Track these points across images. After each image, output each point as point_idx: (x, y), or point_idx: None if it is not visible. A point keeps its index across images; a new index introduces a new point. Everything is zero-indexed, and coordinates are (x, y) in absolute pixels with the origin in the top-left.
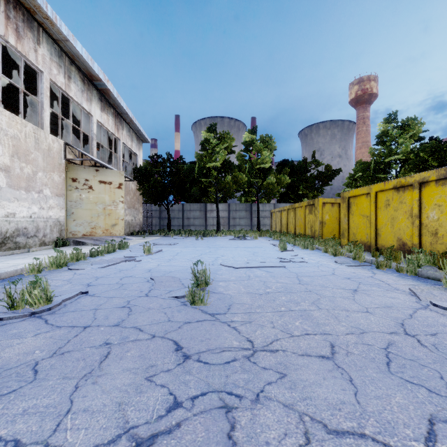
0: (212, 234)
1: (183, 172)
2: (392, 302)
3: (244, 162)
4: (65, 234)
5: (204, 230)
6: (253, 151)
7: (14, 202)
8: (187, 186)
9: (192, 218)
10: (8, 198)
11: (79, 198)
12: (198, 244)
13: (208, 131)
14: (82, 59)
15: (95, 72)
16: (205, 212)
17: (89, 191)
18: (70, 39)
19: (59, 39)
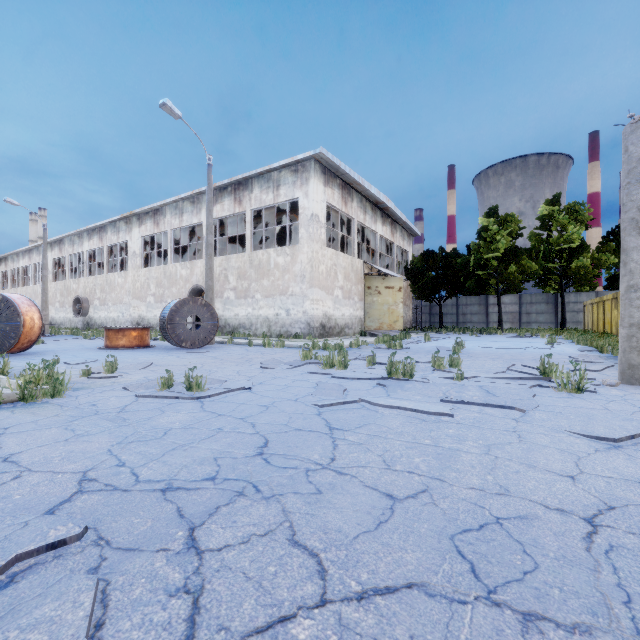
0: (490, 332)
1: (456, 267)
2: (555, 357)
3: (540, 242)
4: (363, 328)
5: (484, 328)
6: (554, 228)
7: (344, 307)
8: (461, 279)
9: (469, 314)
10: (342, 305)
11: (372, 301)
12: (470, 338)
13: (486, 217)
14: (373, 196)
15: (381, 200)
16: (486, 306)
17: (378, 295)
18: (369, 188)
19: (362, 191)
